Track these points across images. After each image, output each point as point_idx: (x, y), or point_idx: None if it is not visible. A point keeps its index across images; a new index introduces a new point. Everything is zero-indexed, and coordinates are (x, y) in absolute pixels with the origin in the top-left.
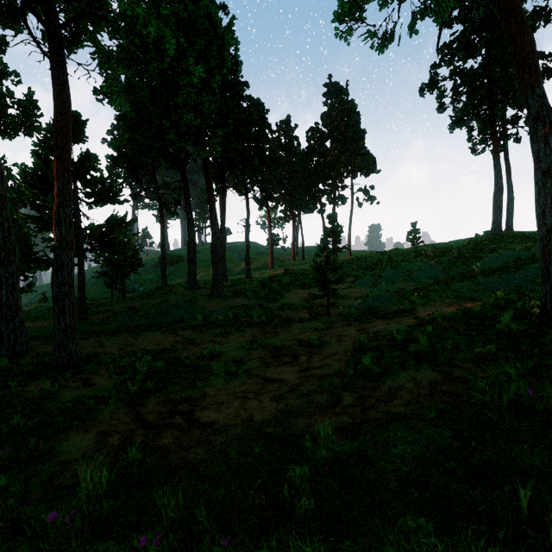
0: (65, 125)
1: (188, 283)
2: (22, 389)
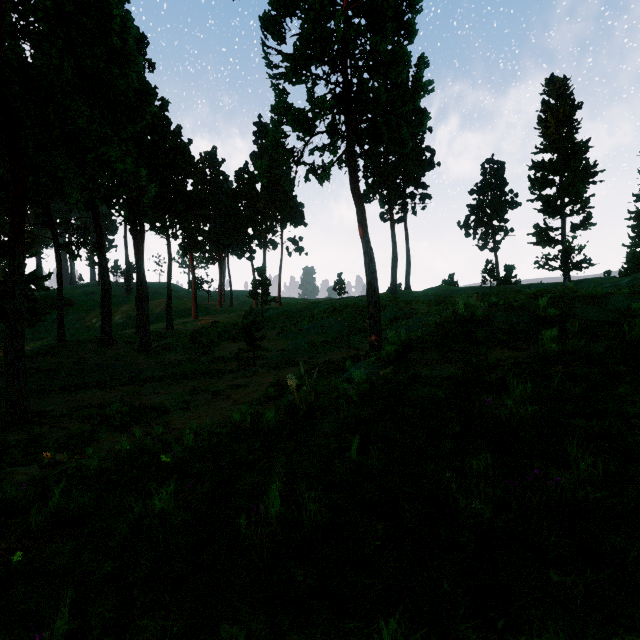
0: (22, 213)
1: (102, 338)
2: (4, 438)
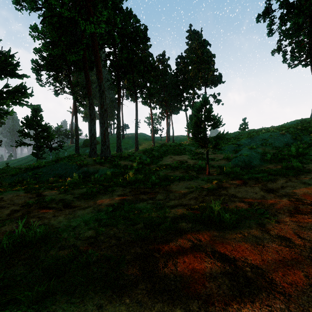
0: None
1: (90, 152)
2: None
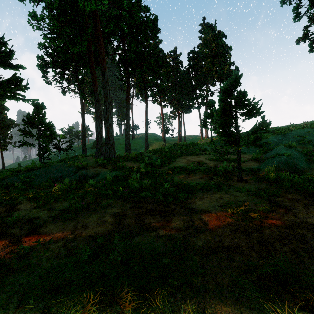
0: None
1: (96, 152)
2: None
